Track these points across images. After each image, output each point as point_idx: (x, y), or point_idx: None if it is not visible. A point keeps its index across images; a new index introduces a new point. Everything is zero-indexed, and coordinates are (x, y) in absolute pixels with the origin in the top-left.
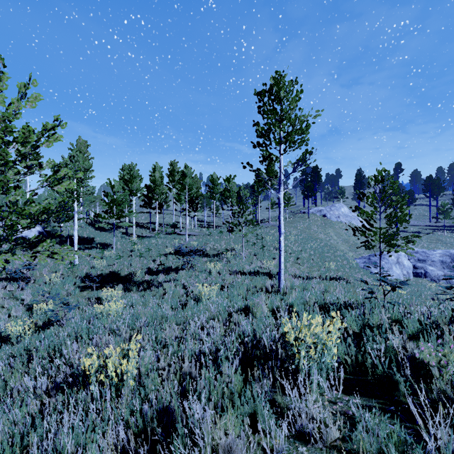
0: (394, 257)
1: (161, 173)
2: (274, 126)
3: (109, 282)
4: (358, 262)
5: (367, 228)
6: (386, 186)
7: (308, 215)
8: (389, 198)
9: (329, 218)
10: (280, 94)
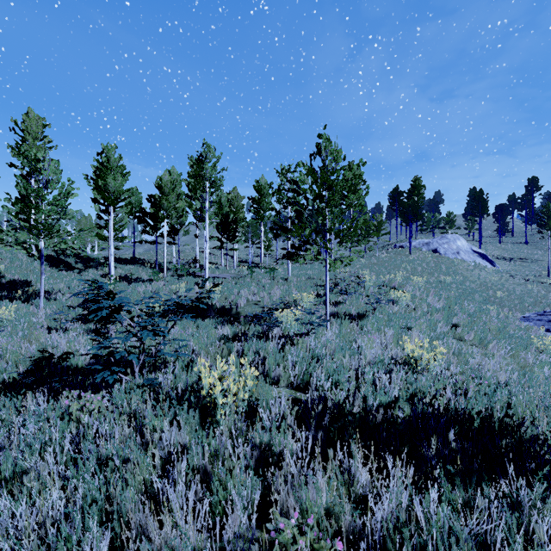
0: None
1: (179, 182)
2: None
3: None
4: None
5: None
6: None
7: (410, 250)
8: None
9: (444, 255)
10: None
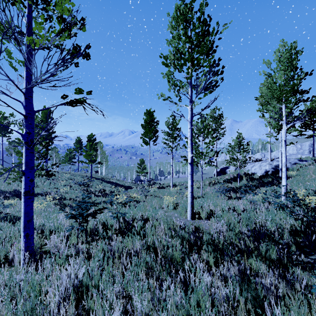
0: None
1: None
2: None
3: None
4: None
5: None
6: None
7: None
8: None
9: None
10: None
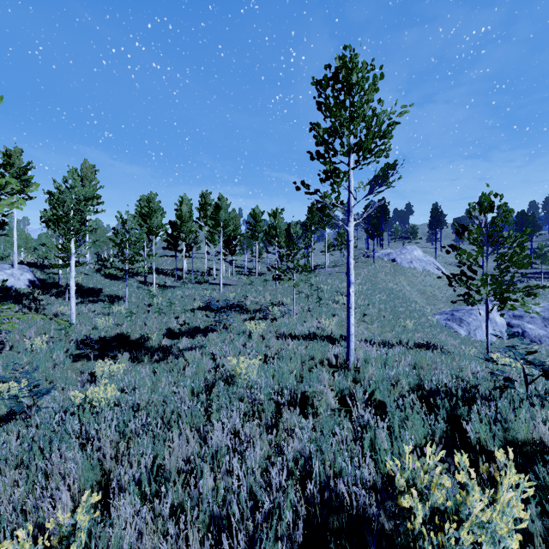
0: (484, 312)
1: (190, 207)
2: (340, 129)
3: (114, 349)
4: (438, 319)
5: (467, 276)
6: (496, 216)
7: (374, 259)
8: (499, 234)
9: (399, 264)
10: (351, 79)
